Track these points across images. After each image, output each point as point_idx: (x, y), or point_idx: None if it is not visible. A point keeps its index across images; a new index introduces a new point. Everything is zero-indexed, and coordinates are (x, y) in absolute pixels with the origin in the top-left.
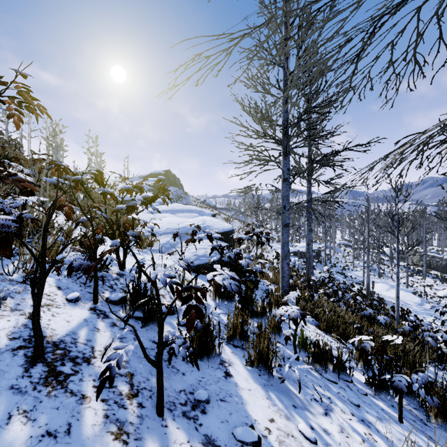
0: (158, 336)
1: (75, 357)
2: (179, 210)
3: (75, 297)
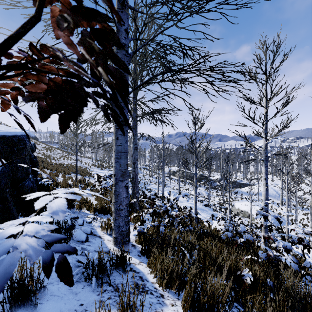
0: None
1: None
2: None
3: None
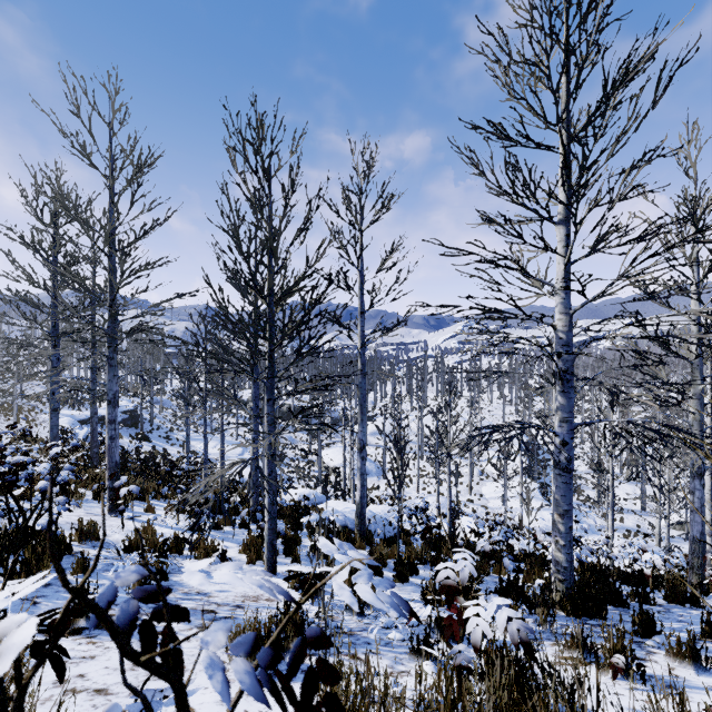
0: None
1: None
2: None
3: None
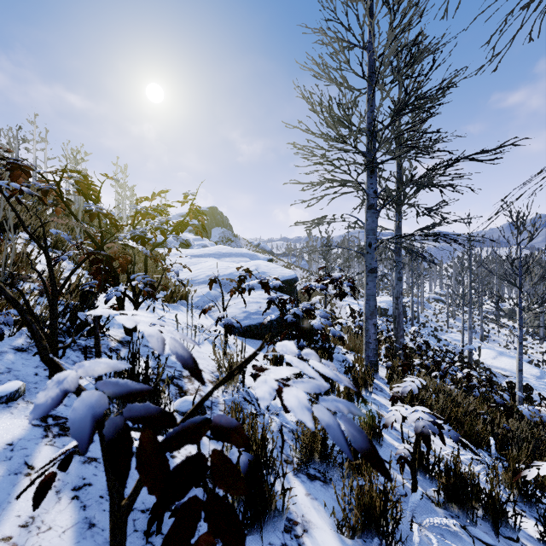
0: None
1: None
2: (226, 254)
3: (8, 393)
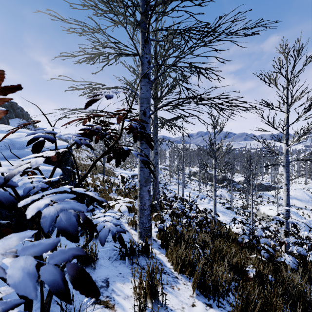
0: None
1: None
2: (5, 131)
3: None
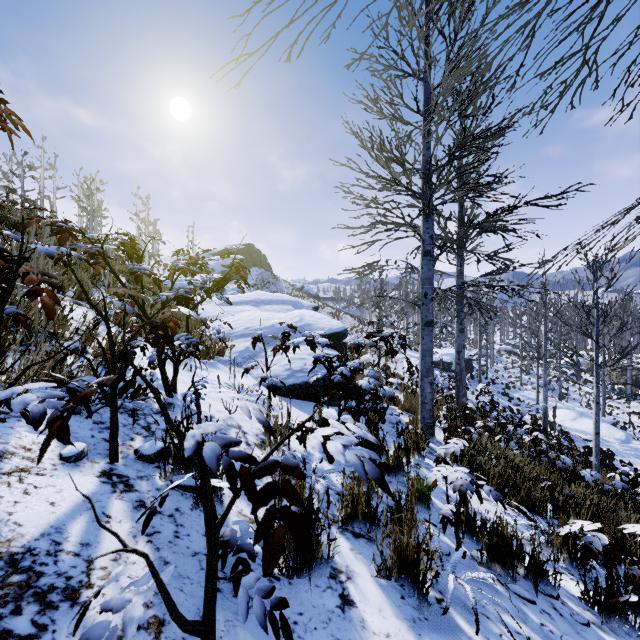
0: (207, 563)
1: (47, 590)
2: (265, 301)
3: (75, 453)
